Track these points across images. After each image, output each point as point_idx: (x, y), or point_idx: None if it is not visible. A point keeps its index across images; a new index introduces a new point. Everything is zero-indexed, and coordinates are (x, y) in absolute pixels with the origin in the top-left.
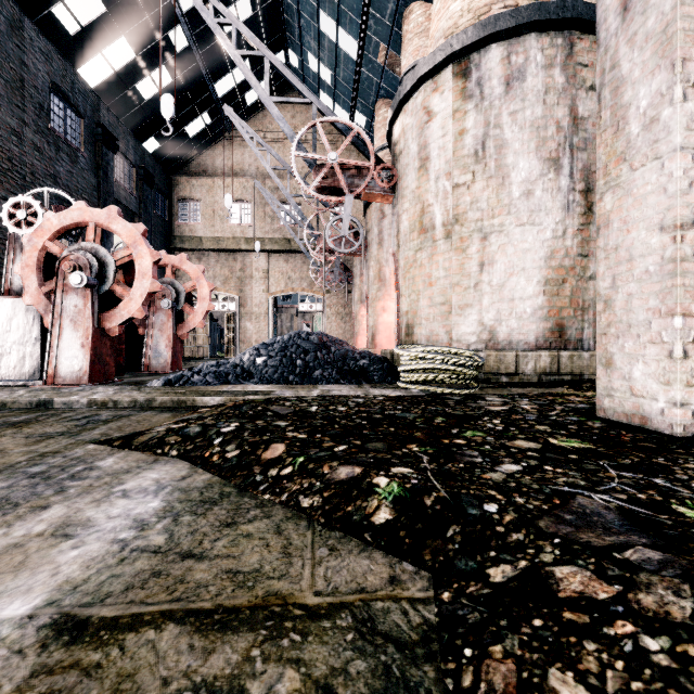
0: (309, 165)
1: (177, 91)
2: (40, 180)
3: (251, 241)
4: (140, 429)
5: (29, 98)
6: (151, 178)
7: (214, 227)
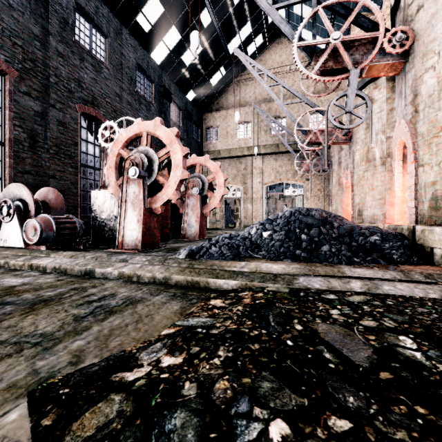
0: (309, 55)
1: (205, 56)
2: (131, 122)
3: (250, 148)
4: (126, 348)
5: (125, 74)
6: (190, 116)
7: (227, 142)
